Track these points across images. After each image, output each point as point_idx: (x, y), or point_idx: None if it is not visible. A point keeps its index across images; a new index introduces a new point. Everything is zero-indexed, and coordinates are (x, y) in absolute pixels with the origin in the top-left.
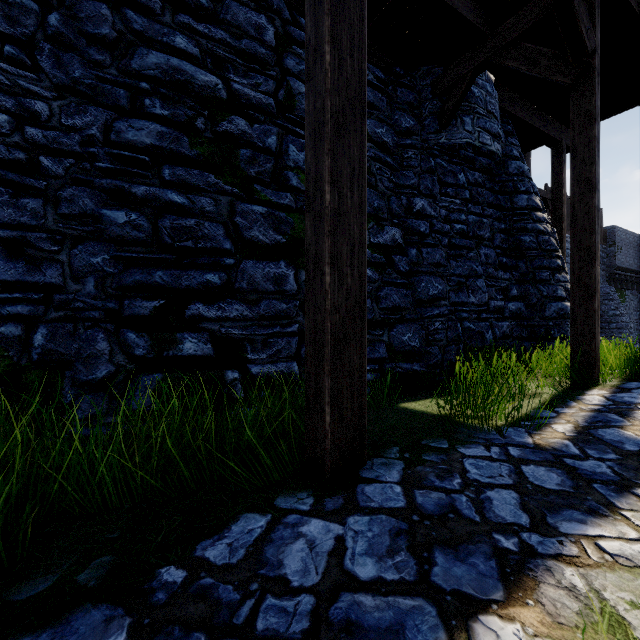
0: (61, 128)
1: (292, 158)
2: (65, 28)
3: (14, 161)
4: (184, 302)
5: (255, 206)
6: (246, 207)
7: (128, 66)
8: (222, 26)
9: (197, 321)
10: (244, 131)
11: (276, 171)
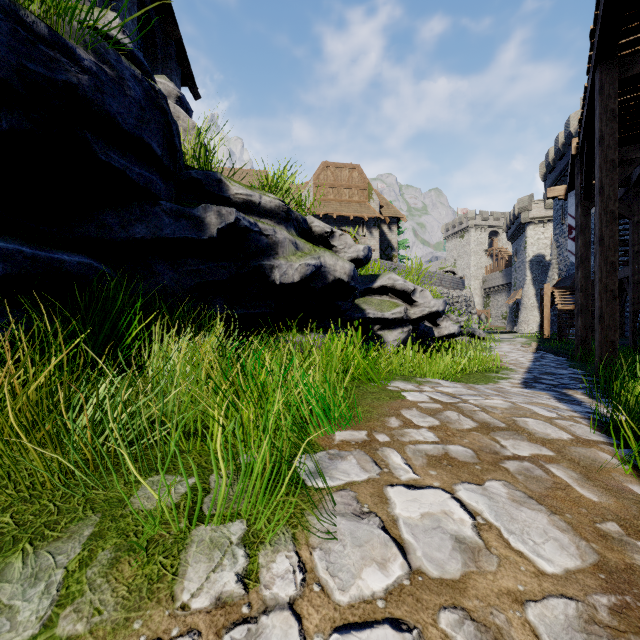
0: None
1: None
2: None
3: None
4: None
5: None
6: None
7: None
8: None
9: None
10: None
11: None
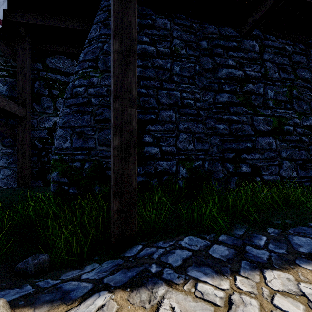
0: (202, 101)
1: (269, 95)
2: (200, 69)
3: (195, 114)
4: (240, 153)
5: (259, 117)
6: (256, 118)
7: (217, 76)
8: (241, 51)
9: (244, 160)
10: (251, 89)
11: (263, 101)
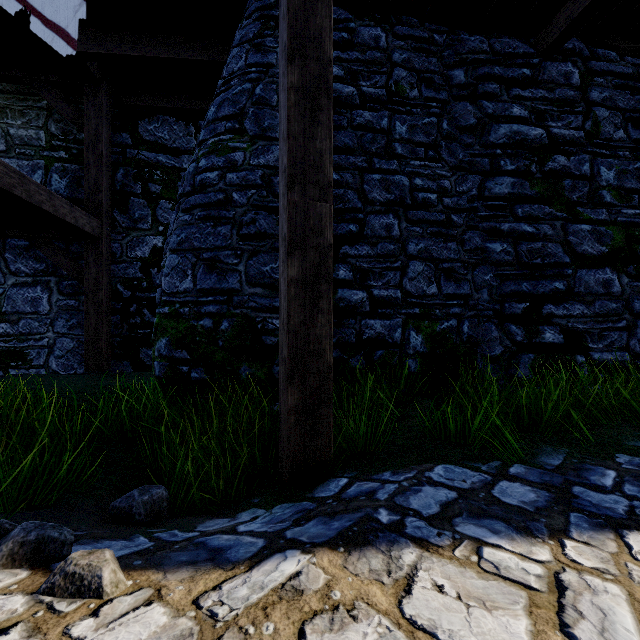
0: (456, 194)
1: (604, 178)
2: (450, 128)
3: (441, 221)
4: (539, 304)
5: (583, 225)
6: (576, 227)
7: (487, 141)
8: (539, 86)
9: (548, 318)
10: (564, 165)
11: (590, 192)
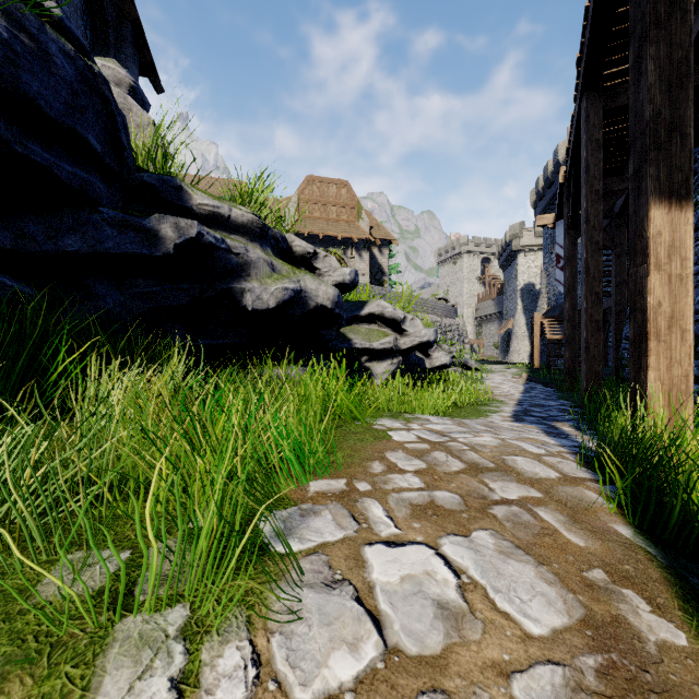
0: None
1: None
2: None
3: None
4: None
5: None
6: None
7: None
8: None
9: None
10: None
11: None
